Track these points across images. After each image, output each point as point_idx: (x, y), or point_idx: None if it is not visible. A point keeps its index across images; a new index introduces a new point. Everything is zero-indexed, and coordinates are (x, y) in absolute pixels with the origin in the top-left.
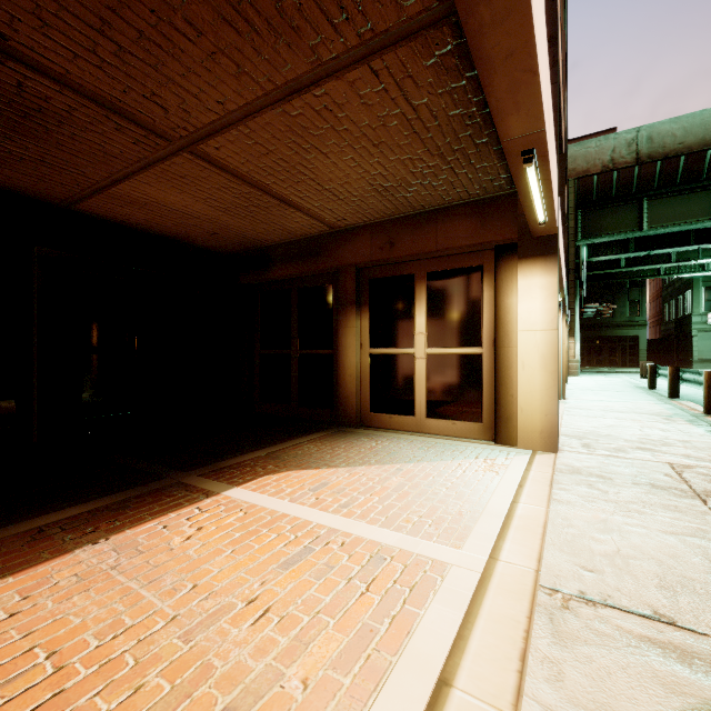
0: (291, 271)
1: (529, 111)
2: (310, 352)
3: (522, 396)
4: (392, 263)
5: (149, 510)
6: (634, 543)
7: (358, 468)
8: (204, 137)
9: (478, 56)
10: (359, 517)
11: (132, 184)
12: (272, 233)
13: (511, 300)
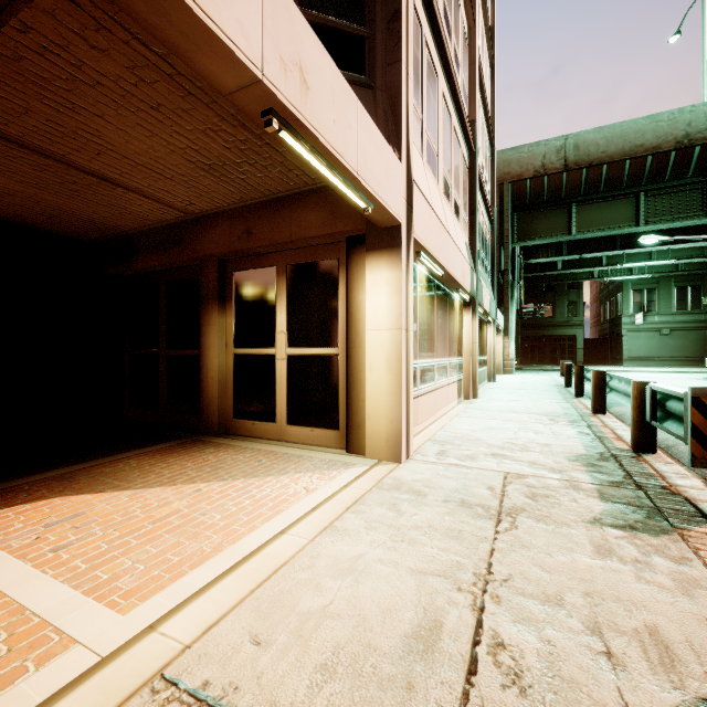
0: (155, 262)
1: (214, 49)
2: (178, 352)
3: (370, 400)
4: (255, 255)
5: None
6: (360, 591)
7: (150, 490)
8: None
9: None
10: (54, 565)
11: None
12: (123, 218)
13: (362, 296)
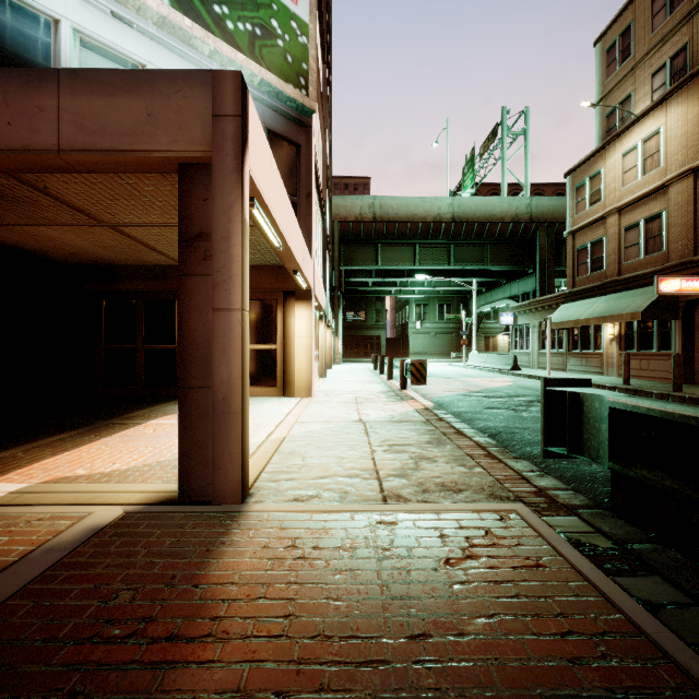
0: (140, 287)
1: (295, 265)
2: (156, 347)
3: (297, 370)
4: None
5: (114, 430)
6: (328, 413)
7: None
8: (127, 225)
9: (279, 256)
10: None
11: (39, 228)
12: (129, 260)
13: (292, 321)
